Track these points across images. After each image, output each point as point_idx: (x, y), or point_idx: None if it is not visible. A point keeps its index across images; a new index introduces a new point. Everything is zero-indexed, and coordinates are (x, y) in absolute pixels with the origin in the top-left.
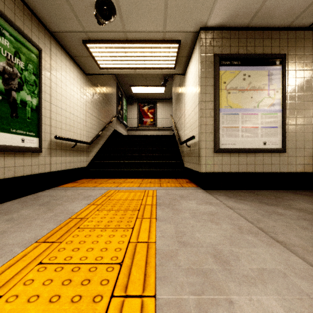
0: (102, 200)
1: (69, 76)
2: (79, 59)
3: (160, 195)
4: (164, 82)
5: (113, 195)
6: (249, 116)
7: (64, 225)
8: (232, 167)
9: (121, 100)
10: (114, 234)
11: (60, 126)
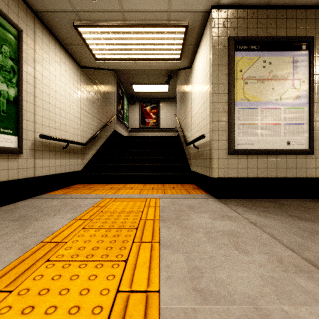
0: (92, 212)
1: (59, 66)
2: (71, 48)
3: (164, 205)
4: (168, 79)
5: (107, 205)
6: (270, 110)
7: (29, 254)
8: (250, 171)
9: (121, 98)
10: (96, 274)
11: (47, 123)
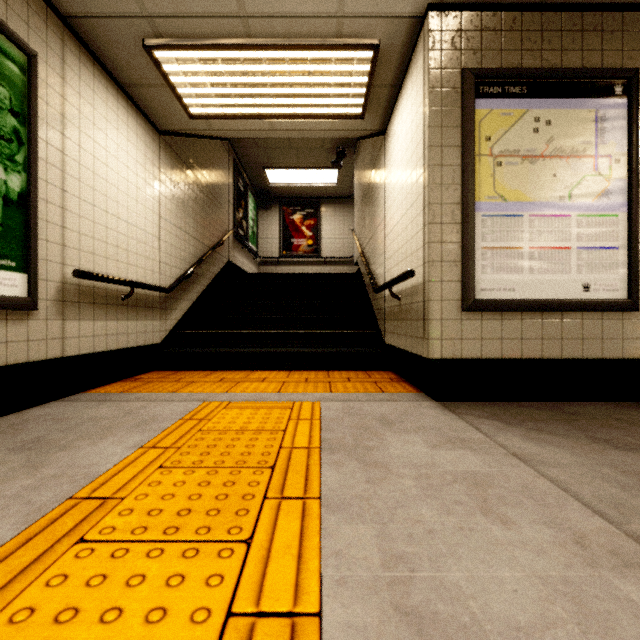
0: (181, 432)
1: (115, 130)
2: (140, 93)
3: (330, 416)
4: (337, 158)
5: (212, 416)
6: (549, 220)
7: (42, 527)
8: (507, 346)
9: (243, 197)
10: (184, 574)
11: (90, 247)
